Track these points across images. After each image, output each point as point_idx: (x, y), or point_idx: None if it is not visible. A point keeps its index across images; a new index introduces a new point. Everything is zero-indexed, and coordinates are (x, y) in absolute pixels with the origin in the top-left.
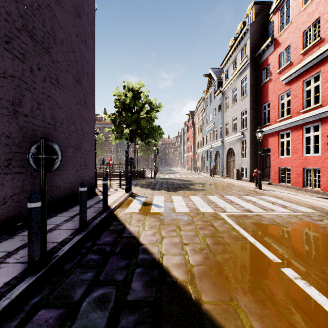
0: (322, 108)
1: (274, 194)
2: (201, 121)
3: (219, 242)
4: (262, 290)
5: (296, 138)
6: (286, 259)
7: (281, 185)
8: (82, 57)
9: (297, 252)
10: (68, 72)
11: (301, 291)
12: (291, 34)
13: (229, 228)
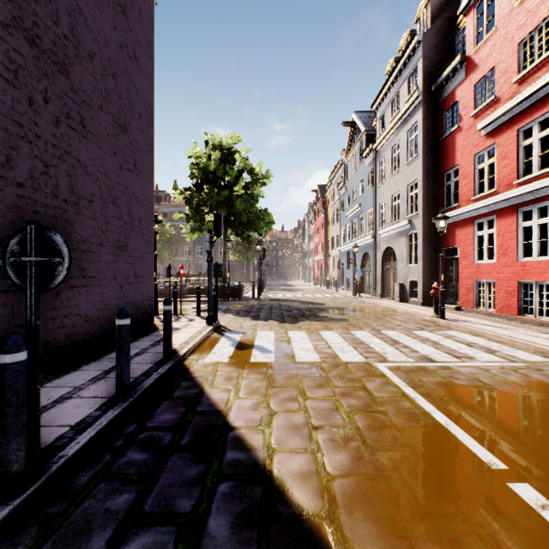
0: None
1: (469, 328)
2: (338, 202)
3: (379, 423)
4: (479, 537)
5: (507, 230)
6: (514, 461)
7: (479, 311)
8: (130, 86)
9: (533, 447)
10: (104, 109)
11: None
12: (497, 48)
13: (396, 395)
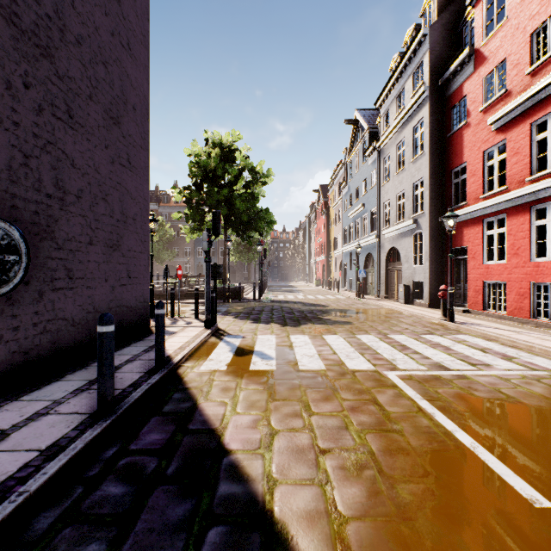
0: None
1: (480, 332)
2: (340, 202)
3: (395, 445)
4: None
5: (518, 229)
6: None
7: (488, 313)
8: (123, 76)
9: None
10: (94, 99)
11: None
12: (508, 39)
13: (411, 409)
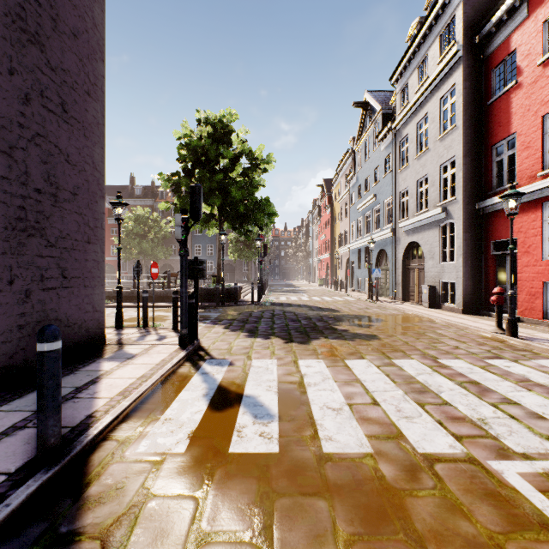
0: None
1: None
2: (347, 195)
3: None
4: None
5: None
6: None
7: None
8: None
9: None
10: None
11: None
12: None
13: None
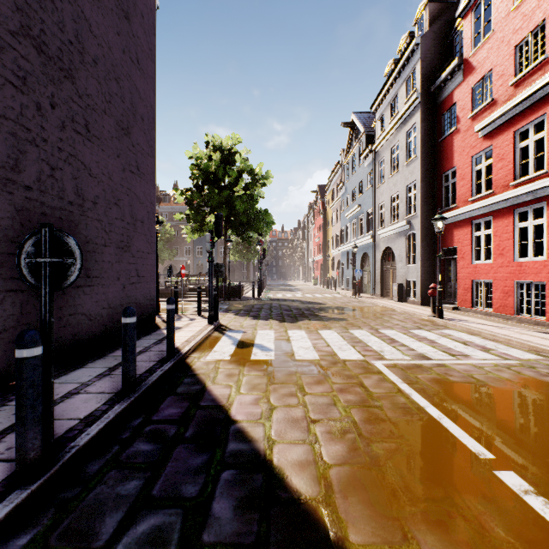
0: (548, 177)
1: (465, 327)
2: (338, 203)
3: (375, 417)
4: (465, 518)
5: (503, 230)
6: (501, 451)
7: (476, 311)
8: (133, 89)
9: (521, 438)
10: (108, 113)
11: (540, 520)
12: (494, 51)
13: (391, 391)
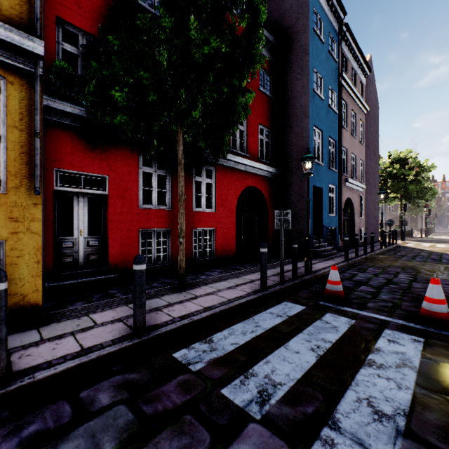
0: None
1: None
2: None
3: None
4: None
5: None
6: None
7: None
8: (375, 171)
9: None
10: (372, 184)
11: None
12: None
13: None
